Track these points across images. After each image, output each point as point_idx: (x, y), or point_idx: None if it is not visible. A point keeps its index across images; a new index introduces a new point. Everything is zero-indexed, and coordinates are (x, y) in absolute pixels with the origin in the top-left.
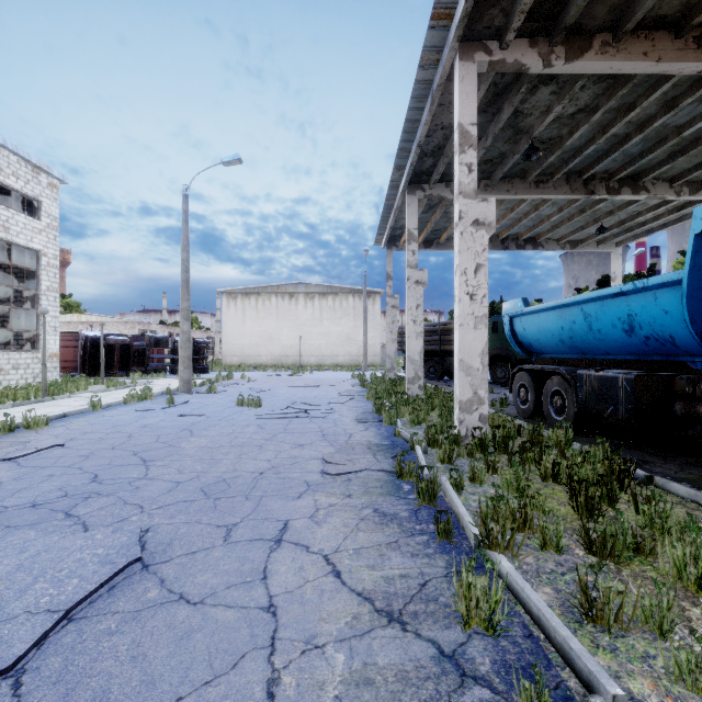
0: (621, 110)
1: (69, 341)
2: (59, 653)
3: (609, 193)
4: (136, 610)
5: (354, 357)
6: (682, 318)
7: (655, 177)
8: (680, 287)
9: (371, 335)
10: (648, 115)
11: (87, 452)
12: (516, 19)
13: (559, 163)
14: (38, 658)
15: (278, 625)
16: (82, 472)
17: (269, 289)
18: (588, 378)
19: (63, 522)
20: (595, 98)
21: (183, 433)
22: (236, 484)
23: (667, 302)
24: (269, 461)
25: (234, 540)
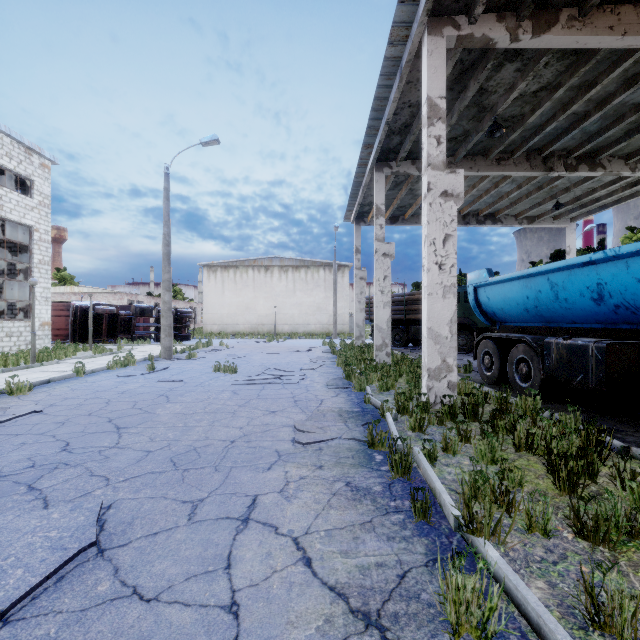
0: (582, 87)
1: (61, 311)
2: None
3: (567, 170)
4: (82, 609)
5: (325, 325)
6: None
7: (611, 154)
8: None
9: (340, 305)
10: (608, 93)
11: (63, 419)
12: None
13: (520, 141)
14: None
15: (239, 631)
16: (55, 440)
17: (246, 262)
18: (556, 347)
19: (23, 497)
20: (557, 75)
21: (160, 399)
22: (206, 453)
23: None
24: (241, 428)
25: (199, 518)
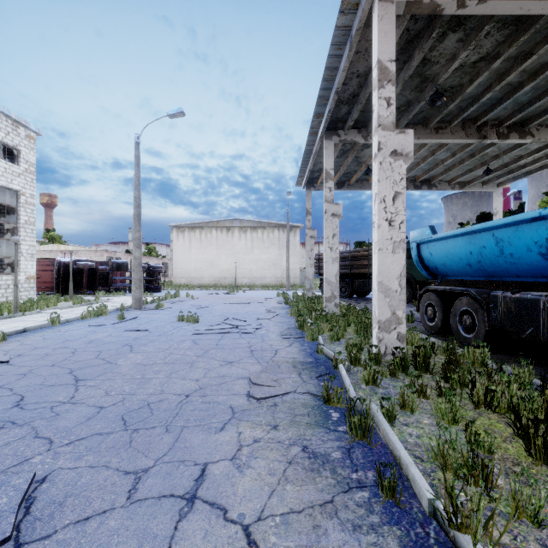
0: (518, 58)
1: (48, 266)
2: None
3: (499, 138)
4: None
5: (279, 278)
6: None
7: (539, 123)
8: None
9: (292, 261)
10: (541, 64)
11: (26, 370)
12: None
13: (457, 111)
14: None
15: None
16: (10, 393)
17: (210, 224)
18: (503, 300)
19: None
20: (496, 45)
21: (123, 349)
22: (159, 410)
23: None
24: (197, 381)
25: (139, 497)
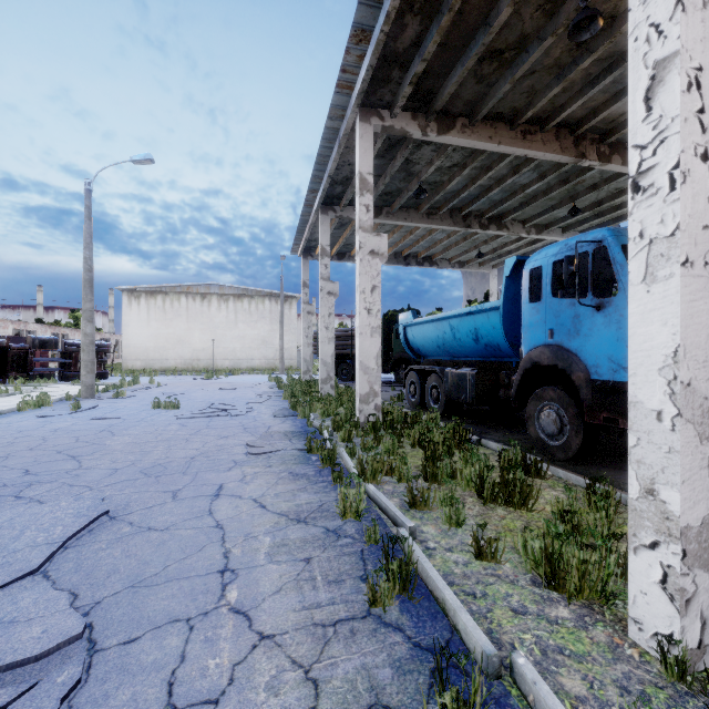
0: (483, 168)
1: None
2: (69, 561)
3: (481, 228)
4: (118, 538)
5: (271, 360)
6: (502, 332)
7: (513, 218)
8: (500, 311)
9: (288, 338)
10: (502, 175)
11: (3, 454)
12: (400, 100)
13: (444, 201)
14: (54, 565)
15: (225, 532)
16: (10, 468)
17: (178, 288)
18: (451, 375)
19: (17, 502)
20: (464, 158)
21: (104, 434)
22: (172, 466)
23: (494, 321)
24: (198, 449)
25: (181, 498)
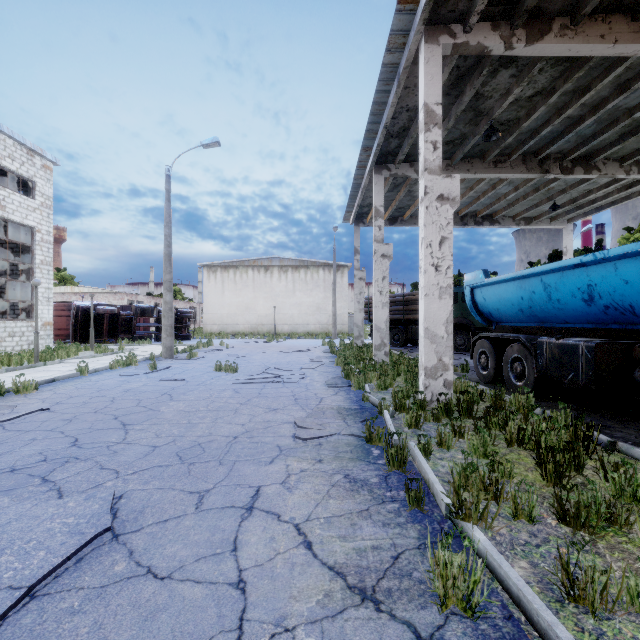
0: (576, 92)
1: (62, 311)
2: (16, 636)
3: (563, 172)
4: (101, 586)
5: (324, 325)
6: None
7: (606, 157)
8: None
9: (340, 305)
10: (602, 98)
11: (70, 416)
12: (479, 2)
13: (517, 144)
14: None
15: (246, 604)
16: (64, 436)
17: (246, 263)
18: (548, 346)
19: (38, 488)
20: (552, 81)
21: (163, 398)
22: (210, 448)
23: (628, 272)
24: (243, 425)
25: (205, 507)
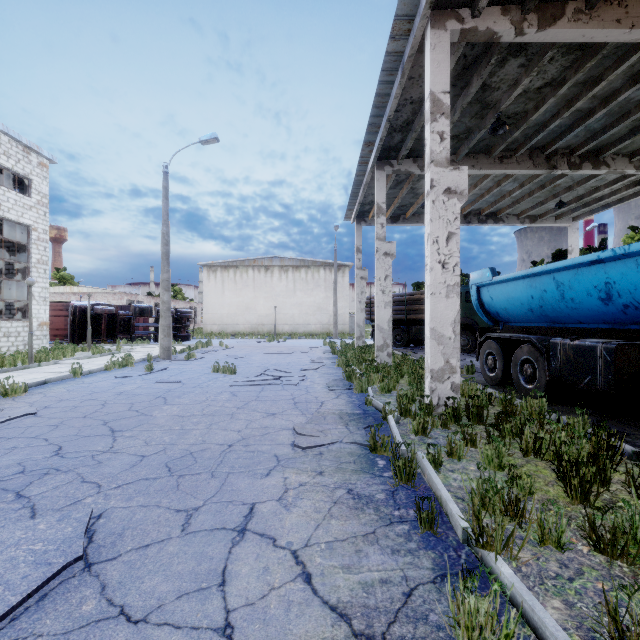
0: (587, 83)
1: (60, 311)
2: None
3: (570, 168)
4: (64, 632)
5: (325, 325)
6: None
7: (615, 152)
8: None
9: (341, 305)
10: (613, 89)
11: (57, 421)
12: None
13: (523, 139)
14: None
15: None
16: (47, 443)
17: (246, 262)
18: (562, 347)
19: (10, 505)
20: (562, 71)
21: (157, 401)
22: (203, 458)
23: None
24: (239, 431)
25: (193, 529)
